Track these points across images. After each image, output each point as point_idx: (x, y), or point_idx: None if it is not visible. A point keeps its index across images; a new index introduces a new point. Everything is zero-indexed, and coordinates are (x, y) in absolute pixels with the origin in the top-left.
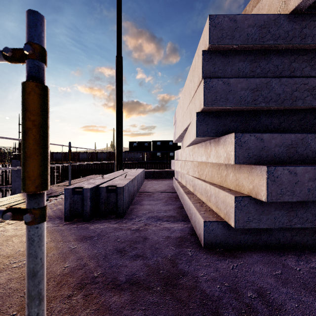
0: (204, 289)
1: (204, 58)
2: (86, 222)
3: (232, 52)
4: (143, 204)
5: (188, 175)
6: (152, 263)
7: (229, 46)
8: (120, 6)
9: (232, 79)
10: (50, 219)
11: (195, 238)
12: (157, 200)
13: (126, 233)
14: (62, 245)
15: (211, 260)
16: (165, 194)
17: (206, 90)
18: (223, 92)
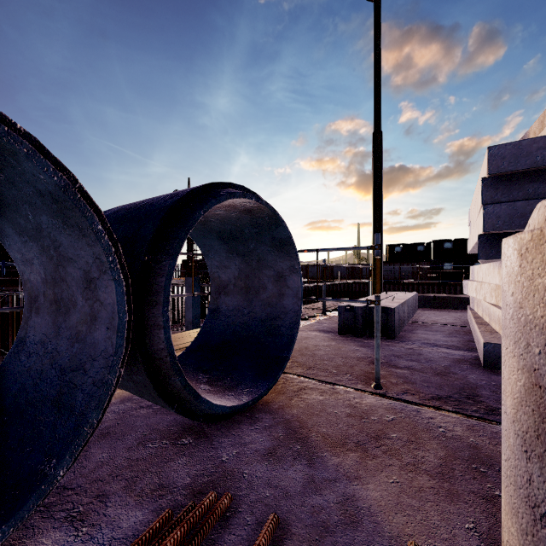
0: (470, 380)
1: (483, 185)
2: (358, 337)
3: (520, 174)
4: (417, 332)
5: (484, 302)
6: (426, 365)
7: (513, 171)
8: (379, 61)
9: (519, 202)
10: (325, 332)
11: (476, 362)
12: (436, 332)
13: (399, 349)
14: (347, 346)
15: (487, 373)
16: (450, 327)
17: (486, 216)
18: (508, 216)
